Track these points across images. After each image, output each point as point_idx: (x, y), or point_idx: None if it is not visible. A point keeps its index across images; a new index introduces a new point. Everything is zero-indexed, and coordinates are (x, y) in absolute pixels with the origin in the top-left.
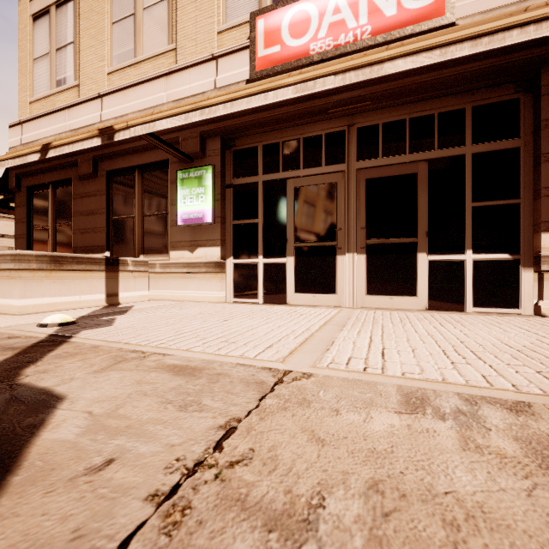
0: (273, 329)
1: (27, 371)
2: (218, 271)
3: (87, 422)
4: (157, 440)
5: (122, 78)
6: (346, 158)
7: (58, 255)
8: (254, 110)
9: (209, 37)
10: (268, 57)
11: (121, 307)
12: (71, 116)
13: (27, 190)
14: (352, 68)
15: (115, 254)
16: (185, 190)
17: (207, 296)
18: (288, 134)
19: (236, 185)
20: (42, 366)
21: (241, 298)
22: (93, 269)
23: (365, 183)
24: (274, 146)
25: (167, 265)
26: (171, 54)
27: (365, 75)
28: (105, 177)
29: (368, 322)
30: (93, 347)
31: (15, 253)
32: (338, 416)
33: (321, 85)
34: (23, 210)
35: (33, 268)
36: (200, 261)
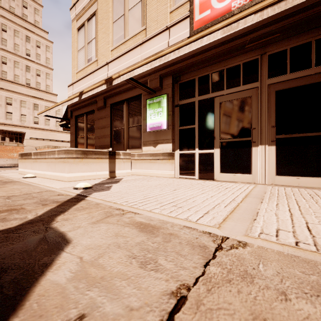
0: (207, 198)
1: (58, 218)
2: (170, 158)
3: (77, 267)
4: (120, 299)
5: (118, 52)
6: (259, 77)
7: (86, 150)
8: (192, 55)
9: (165, 16)
10: (202, 19)
11: (116, 179)
12: (94, 76)
13: (75, 118)
14: (269, 5)
15: (114, 149)
16: (151, 111)
17: (163, 173)
18: (215, 67)
19: (181, 105)
20: (66, 215)
21: (184, 175)
22: (102, 157)
23: (275, 94)
24: (205, 77)
25: (141, 155)
26: (143, 32)
27: (281, 8)
28: (109, 107)
29: (282, 197)
30: (96, 204)
31: (66, 149)
32: (288, 302)
33: (243, 24)
34: (73, 128)
35: (74, 157)
36: (159, 152)
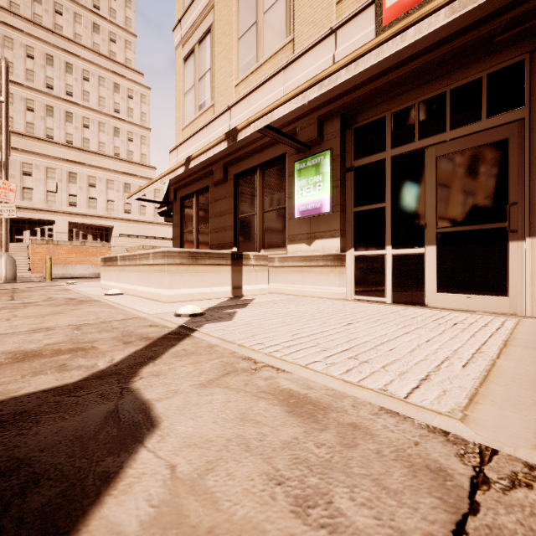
0: (419, 345)
1: (144, 370)
2: (337, 265)
3: (162, 492)
4: None
5: (246, 86)
6: (527, 99)
7: (195, 251)
8: (380, 73)
9: (327, 12)
10: (400, 3)
11: (243, 299)
12: (208, 132)
13: (180, 201)
14: None
15: (240, 249)
16: (302, 181)
17: (324, 291)
18: (427, 90)
19: (357, 167)
20: (158, 366)
21: (363, 295)
22: (221, 264)
23: None
24: (406, 111)
25: (285, 259)
26: (288, 47)
27: None
28: (232, 181)
29: None
30: (209, 347)
31: (165, 250)
32: None
33: None
34: (178, 217)
35: (176, 263)
36: (317, 254)
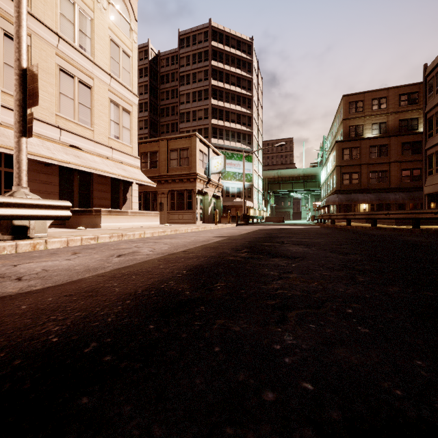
0: None
1: None
2: None
3: None
4: None
5: None
6: None
7: None
8: None
9: None
10: None
11: None
12: None
13: None
14: None
15: None
16: None
17: None
18: None
19: None
20: None
21: None
22: None
23: None
24: None
25: None
26: None
27: None
28: None
29: None
30: None
31: None
32: None
33: None
34: None
35: None
36: None
